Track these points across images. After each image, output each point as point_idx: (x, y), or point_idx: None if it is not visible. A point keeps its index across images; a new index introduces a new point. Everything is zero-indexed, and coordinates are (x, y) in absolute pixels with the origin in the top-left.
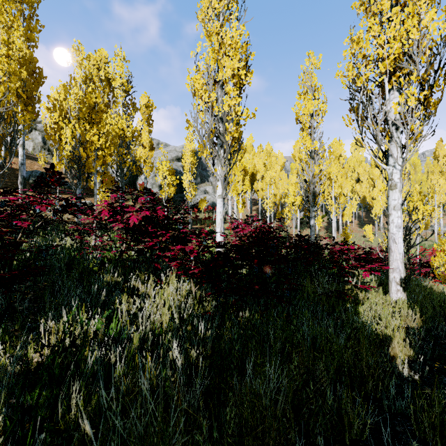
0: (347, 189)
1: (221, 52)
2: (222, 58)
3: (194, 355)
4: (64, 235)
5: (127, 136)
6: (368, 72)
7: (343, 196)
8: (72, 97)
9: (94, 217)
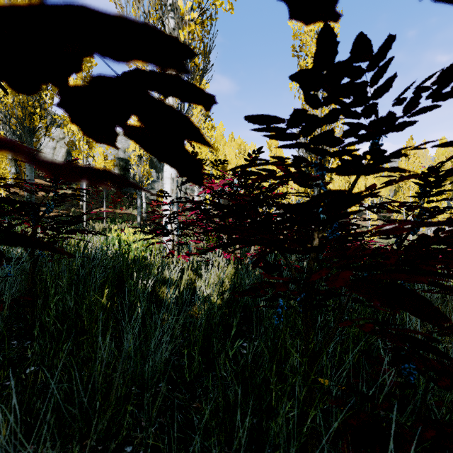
0: None
1: None
2: None
3: None
4: None
5: None
6: None
7: None
8: None
9: None
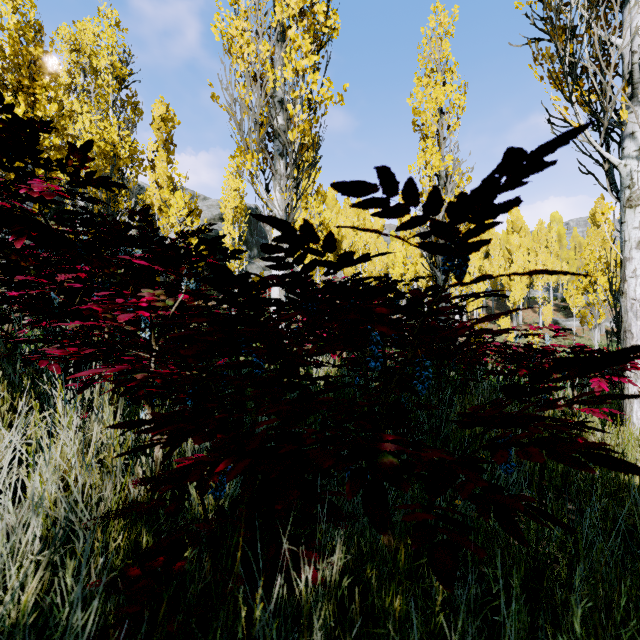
0: (474, 265)
1: None
2: None
3: None
4: None
5: (122, 158)
6: None
7: (468, 276)
8: None
9: None
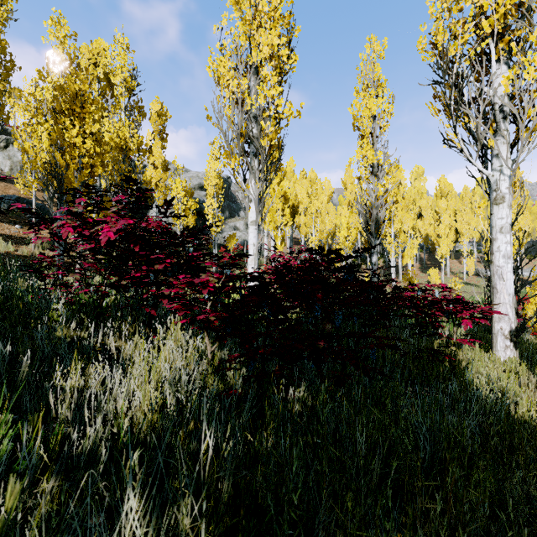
0: (408, 224)
1: (255, 23)
2: (256, 33)
3: (184, 522)
4: (25, 273)
5: (132, 149)
6: (467, 34)
7: (403, 234)
8: (49, 87)
9: (53, 236)
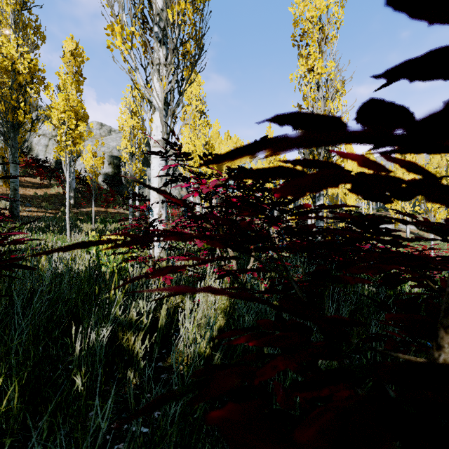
0: None
1: None
2: None
3: None
4: None
5: (22, 73)
6: None
7: None
8: None
9: None
